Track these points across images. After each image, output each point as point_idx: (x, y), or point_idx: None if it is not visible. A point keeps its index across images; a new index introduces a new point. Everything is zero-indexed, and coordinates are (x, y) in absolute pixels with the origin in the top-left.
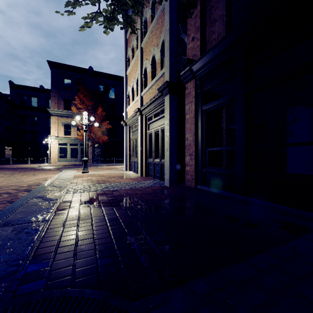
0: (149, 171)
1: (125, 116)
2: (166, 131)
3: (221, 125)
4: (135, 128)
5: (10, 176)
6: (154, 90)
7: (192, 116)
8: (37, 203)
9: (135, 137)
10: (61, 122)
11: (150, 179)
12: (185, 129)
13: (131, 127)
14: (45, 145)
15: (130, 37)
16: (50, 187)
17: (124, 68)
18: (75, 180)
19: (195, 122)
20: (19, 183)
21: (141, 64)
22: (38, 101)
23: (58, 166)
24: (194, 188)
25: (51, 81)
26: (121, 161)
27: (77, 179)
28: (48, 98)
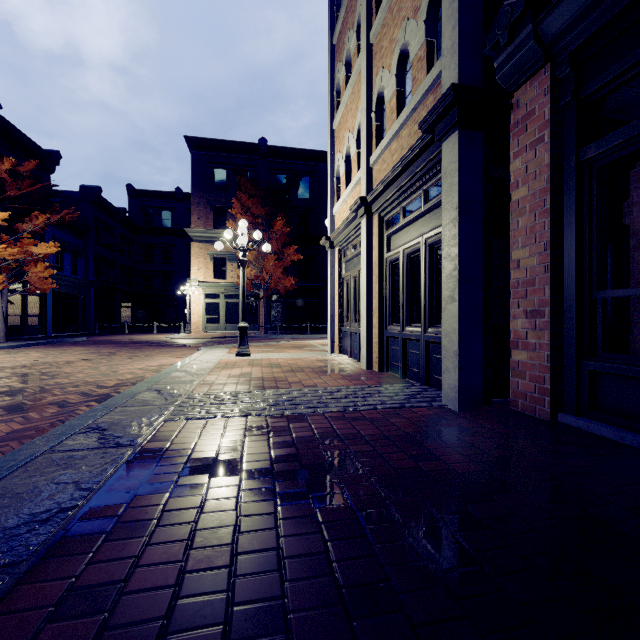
0: (389, 358)
1: (330, 225)
2: (447, 243)
3: (623, 221)
4: (352, 251)
5: (105, 359)
6: (406, 139)
7: (539, 187)
8: (75, 453)
9: (354, 272)
10: (209, 254)
11: (395, 381)
12: (510, 234)
13: (343, 252)
14: (184, 298)
15: (341, 39)
16: (149, 393)
17: (329, 114)
18: (213, 374)
19: (552, 208)
20: (106, 377)
21: (368, 86)
22: (173, 217)
23: (202, 339)
24: (548, 421)
25: (192, 175)
26: (323, 329)
27: (218, 372)
28: (189, 210)
